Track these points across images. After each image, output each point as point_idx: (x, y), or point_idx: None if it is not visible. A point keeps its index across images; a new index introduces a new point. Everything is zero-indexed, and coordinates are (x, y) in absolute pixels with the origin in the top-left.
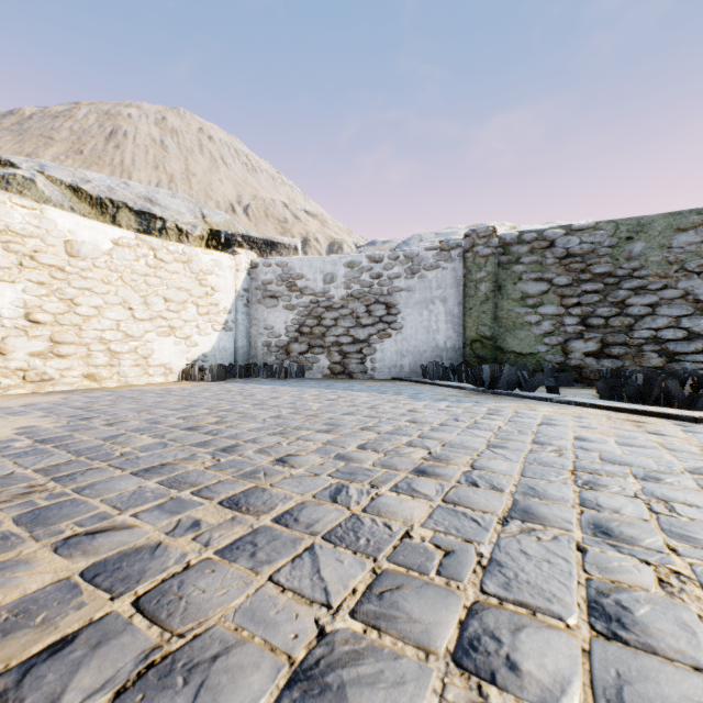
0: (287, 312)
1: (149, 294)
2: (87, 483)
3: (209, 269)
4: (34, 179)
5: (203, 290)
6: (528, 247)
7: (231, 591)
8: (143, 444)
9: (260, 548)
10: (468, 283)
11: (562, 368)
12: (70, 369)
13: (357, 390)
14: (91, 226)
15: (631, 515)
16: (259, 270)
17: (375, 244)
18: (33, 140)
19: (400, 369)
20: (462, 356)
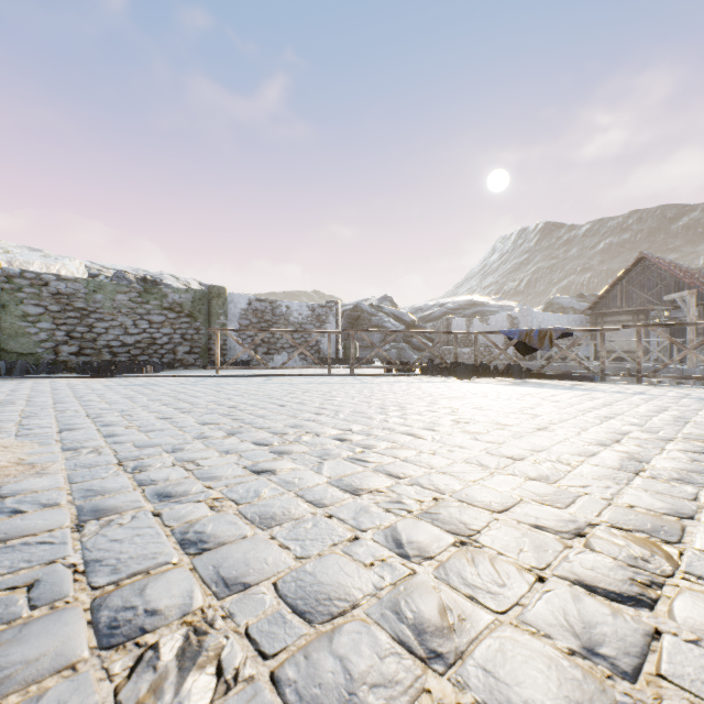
0: None
1: None
2: None
3: None
4: None
5: None
6: (30, 282)
7: None
8: None
9: None
10: None
11: (55, 362)
12: None
13: None
14: None
15: (82, 388)
16: None
17: None
18: None
19: None
20: None
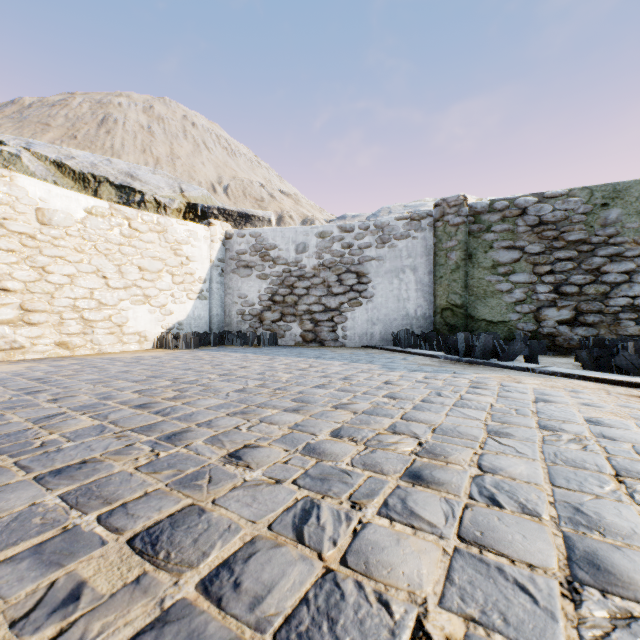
0: (260, 281)
1: (124, 263)
2: None
3: (184, 239)
4: (20, 155)
5: (178, 260)
6: (500, 215)
7: None
8: (76, 428)
9: None
10: (438, 252)
11: (535, 336)
12: (42, 337)
13: (329, 358)
14: (64, 195)
15: None
16: (234, 241)
17: (345, 218)
18: (31, 126)
19: (371, 337)
20: (433, 324)
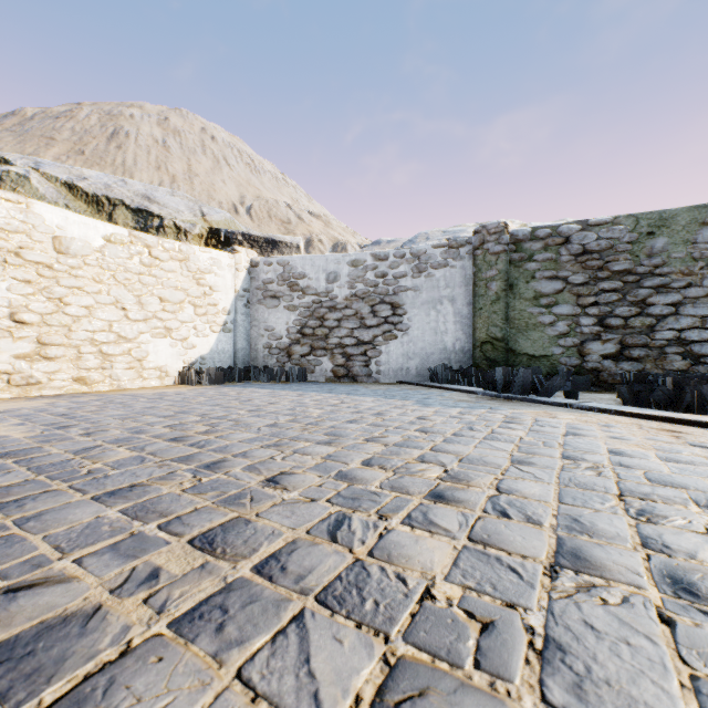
0: (288, 313)
1: (144, 294)
2: (35, 512)
3: (207, 268)
4: (28, 176)
5: (201, 290)
6: (542, 244)
7: (178, 700)
8: (117, 458)
9: (231, 617)
10: (478, 282)
11: (578, 371)
12: (59, 372)
13: (361, 394)
14: (81, 222)
15: None
16: (260, 269)
17: (379, 243)
18: (34, 140)
19: (406, 372)
20: (472, 358)
